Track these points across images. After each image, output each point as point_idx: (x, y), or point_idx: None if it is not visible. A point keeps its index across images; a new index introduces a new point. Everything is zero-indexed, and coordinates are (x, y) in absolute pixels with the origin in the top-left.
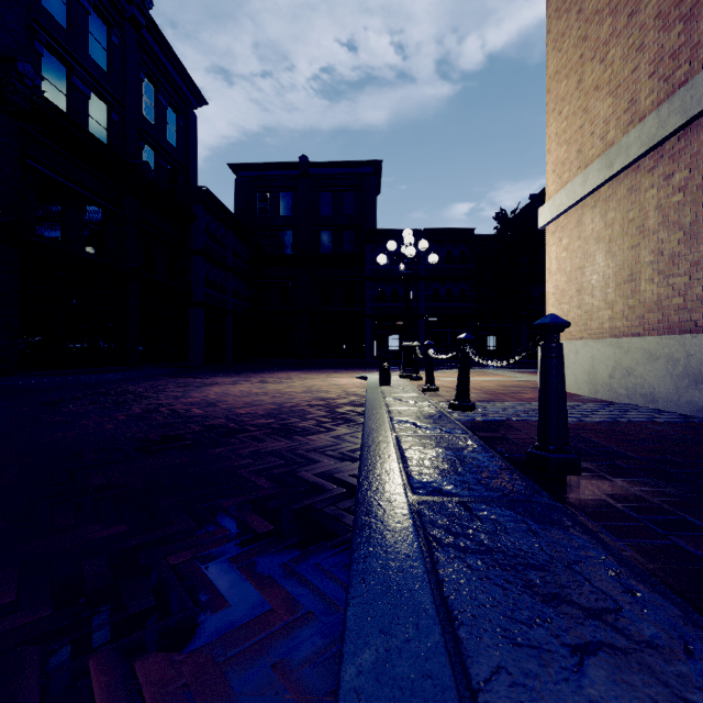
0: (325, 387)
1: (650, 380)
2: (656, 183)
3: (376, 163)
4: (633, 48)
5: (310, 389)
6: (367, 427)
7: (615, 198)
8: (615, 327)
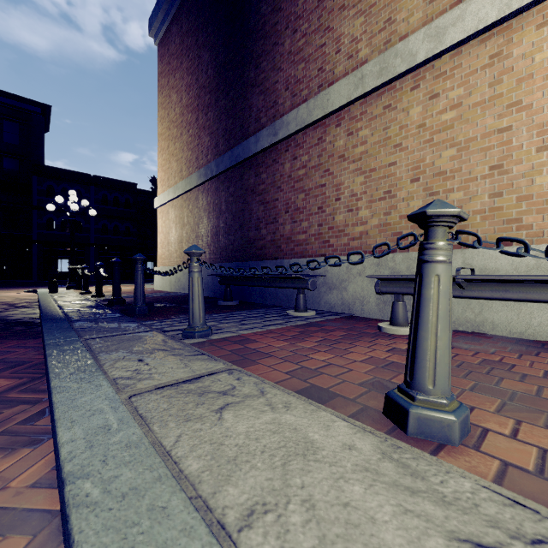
0: None
1: (184, 282)
2: (186, 206)
3: (44, 105)
4: (182, 148)
5: None
6: (42, 303)
7: (178, 206)
8: (178, 261)
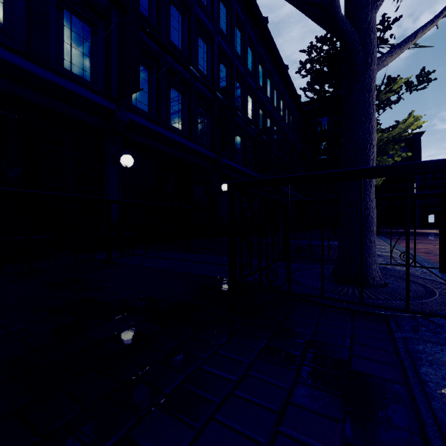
0: None
1: None
2: None
3: (421, 132)
4: None
5: None
6: None
7: None
8: None
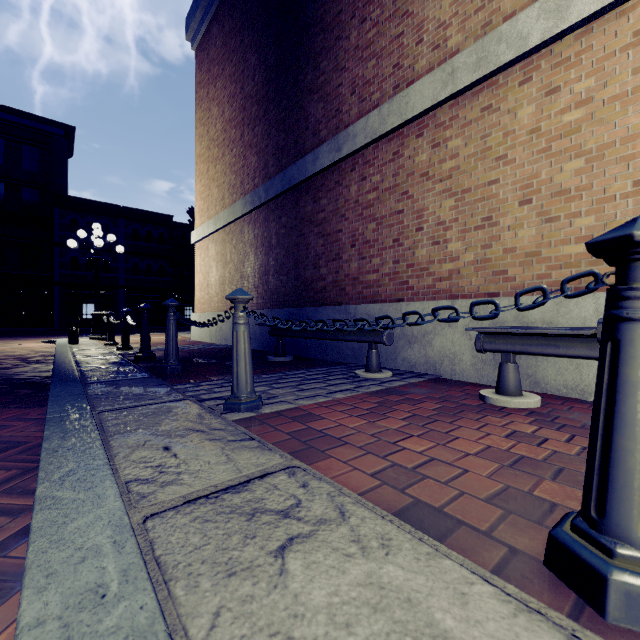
0: (9, 349)
1: (226, 332)
2: (229, 241)
3: (67, 127)
4: (224, 172)
5: None
6: (57, 358)
7: (219, 241)
8: (219, 306)
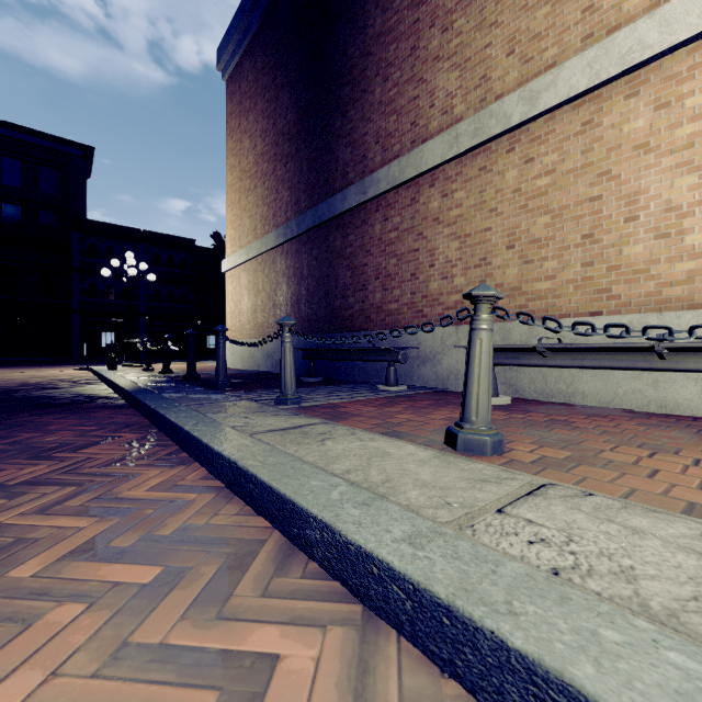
0: (50, 375)
1: (259, 358)
2: (262, 270)
3: (86, 147)
4: (256, 203)
5: (35, 376)
6: (113, 379)
7: (251, 270)
8: (251, 334)
